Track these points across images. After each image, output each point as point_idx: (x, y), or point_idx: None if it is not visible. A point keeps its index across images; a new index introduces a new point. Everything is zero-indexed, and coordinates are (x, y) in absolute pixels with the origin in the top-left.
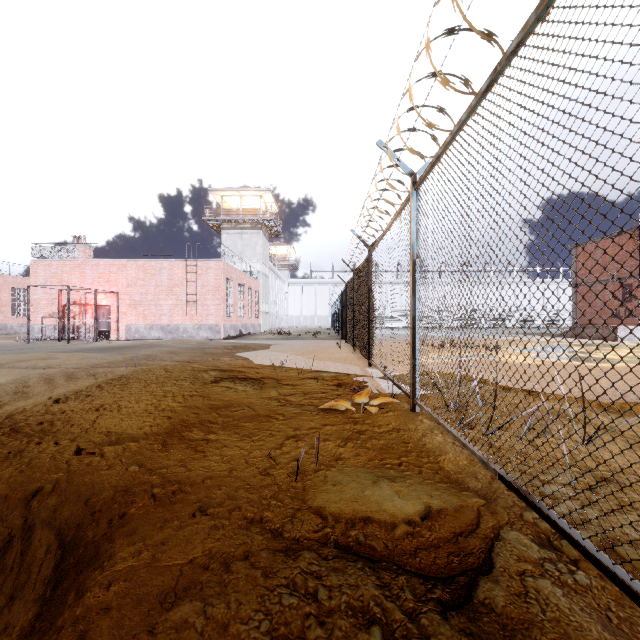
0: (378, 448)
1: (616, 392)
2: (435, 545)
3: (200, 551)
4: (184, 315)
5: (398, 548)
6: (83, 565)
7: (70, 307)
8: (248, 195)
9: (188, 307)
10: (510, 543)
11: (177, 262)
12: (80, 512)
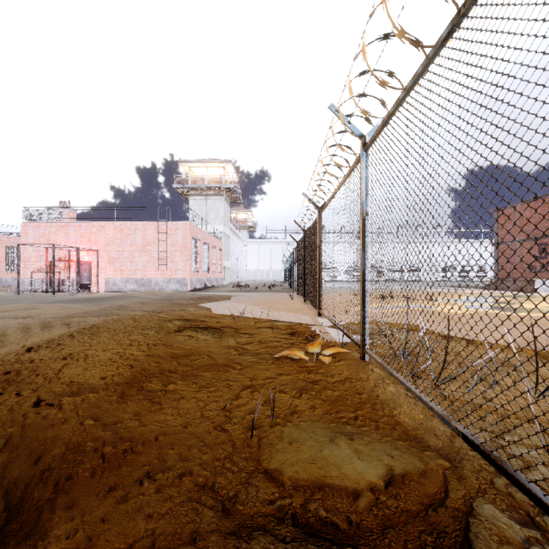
0: (333, 400)
1: (548, 341)
2: (403, 521)
3: (142, 532)
4: (156, 270)
5: (363, 526)
6: (22, 536)
7: (56, 263)
8: (212, 166)
9: (159, 263)
10: (487, 520)
11: (149, 224)
12: (30, 470)
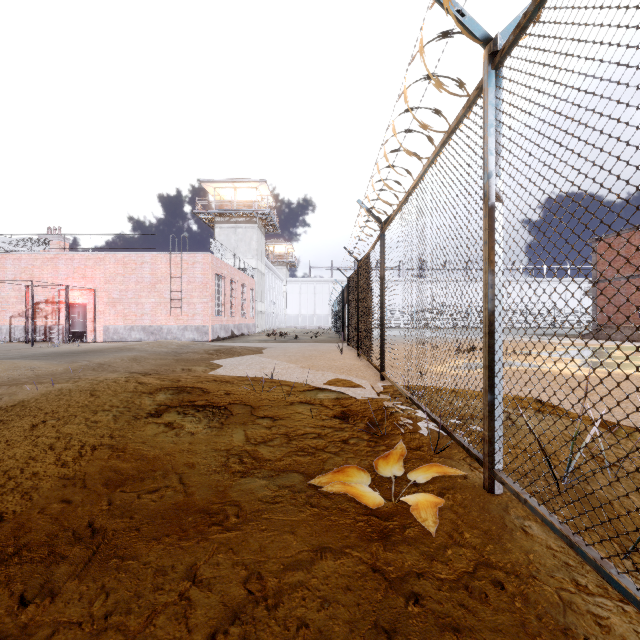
0: None
1: None
2: None
3: None
4: (168, 314)
5: None
6: None
7: (42, 305)
8: (242, 187)
9: (172, 305)
10: None
11: (160, 255)
12: None
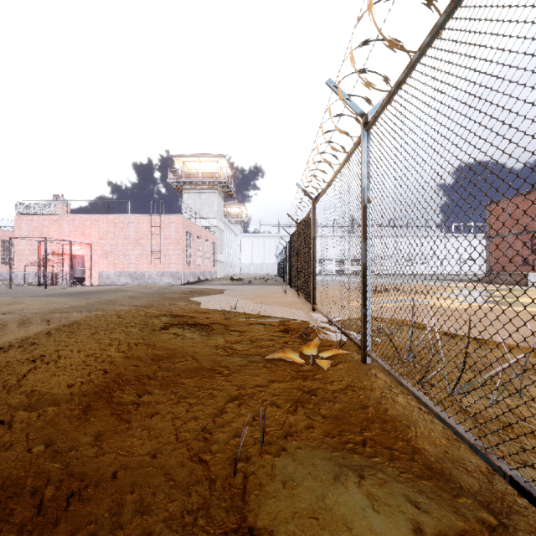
0: (334, 416)
1: None
2: None
3: None
4: (149, 263)
5: None
6: None
7: (49, 256)
8: (206, 160)
9: (152, 256)
10: None
11: (143, 217)
12: None
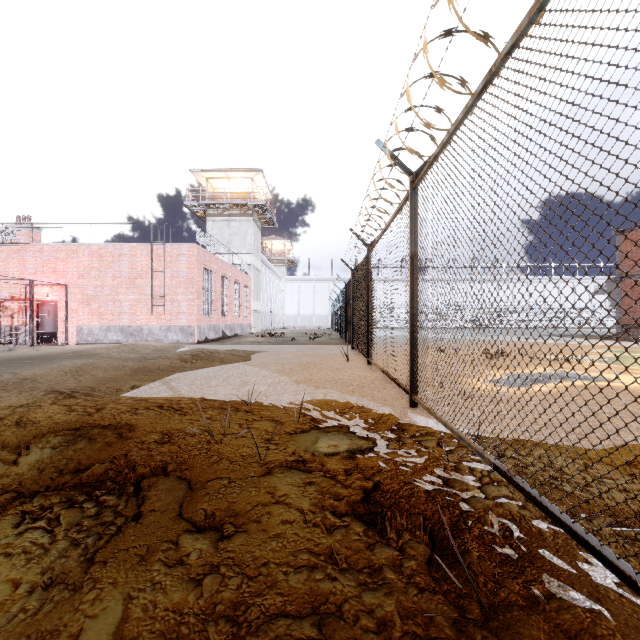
0: None
1: None
2: None
3: None
4: (149, 313)
5: None
6: None
7: (7, 303)
8: (237, 177)
9: (154, 303)
10: None
11: (140, 247)
12: None
